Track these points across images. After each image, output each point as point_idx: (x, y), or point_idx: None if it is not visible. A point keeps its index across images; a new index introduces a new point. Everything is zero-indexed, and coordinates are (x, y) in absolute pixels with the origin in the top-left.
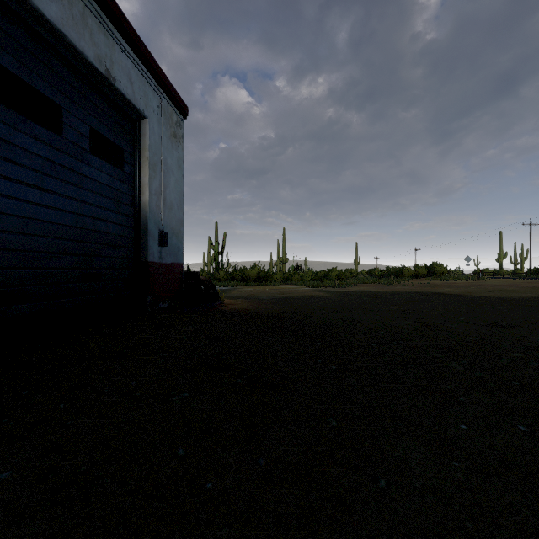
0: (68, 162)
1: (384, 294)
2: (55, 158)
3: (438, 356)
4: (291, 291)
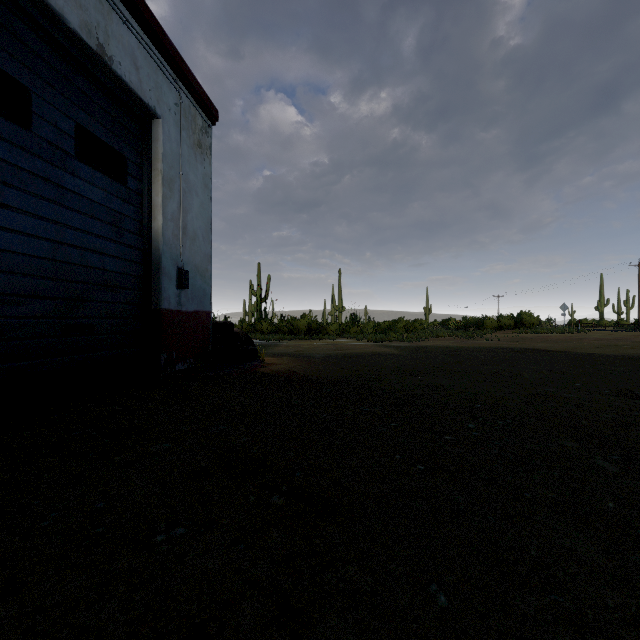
0: (41, 168)
1: (465, 350)
2: (19, 161)
3: (571, 446)
4: (350, 347)
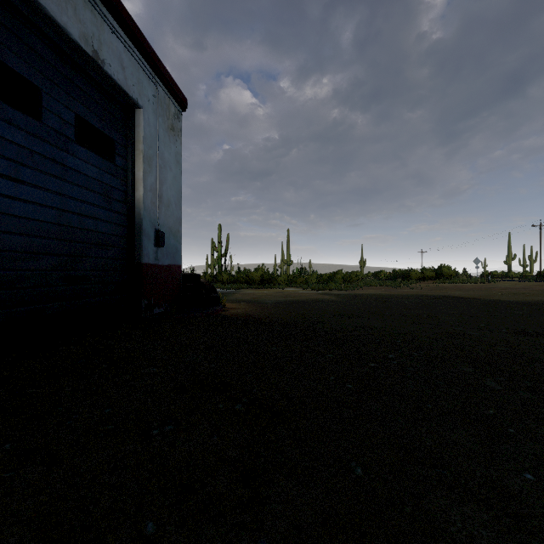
0: (49, 151)
1: (393, 297)
2: (32, 146)
3: (468, 371)
4: (296, 294)
